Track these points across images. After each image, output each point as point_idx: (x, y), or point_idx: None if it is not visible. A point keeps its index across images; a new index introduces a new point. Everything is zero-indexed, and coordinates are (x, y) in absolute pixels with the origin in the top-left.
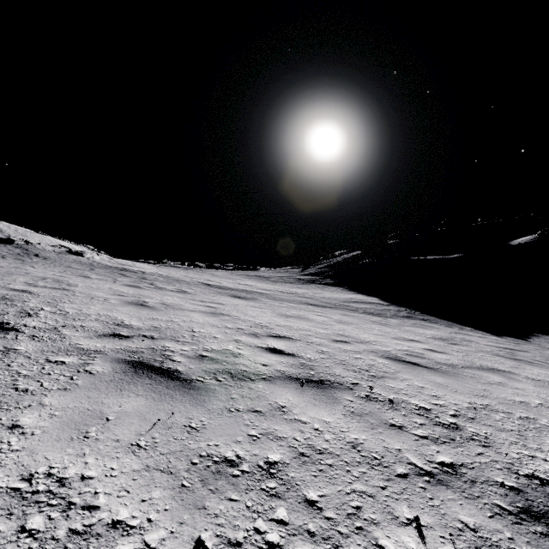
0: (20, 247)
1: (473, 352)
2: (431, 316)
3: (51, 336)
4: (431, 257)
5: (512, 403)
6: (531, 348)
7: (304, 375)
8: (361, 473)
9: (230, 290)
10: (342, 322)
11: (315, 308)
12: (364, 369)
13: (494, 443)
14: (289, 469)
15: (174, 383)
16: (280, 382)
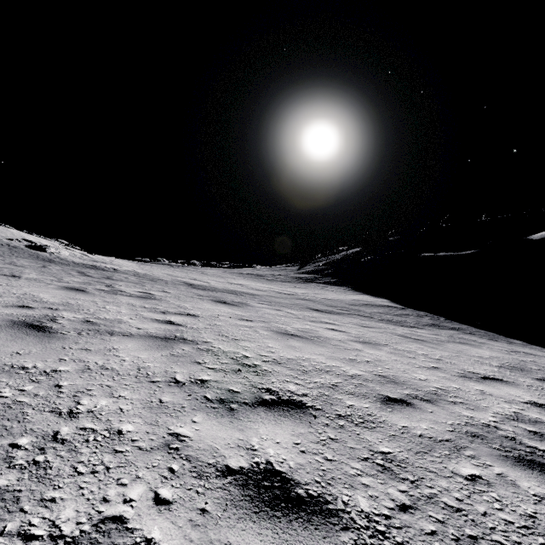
0: None
1: None
2: (461, 324)
3: None
4: (441, 254)
5: None
6: None
7: None
8: None
9: (216, 291)
10: (368, 343)
11: (321, 316)
12: None
13: None
14: None
15: None
16: None
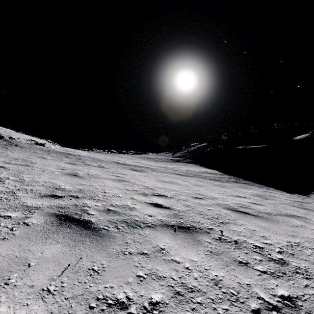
0: (6, 140)
1: (278, 204)
2: (249, 181)
3: (8, 197)
4: (248, 147)
5: (313, 241)
6: (311, 201)
7: (176, 223)
8: (225, 311)
9: (130, 166)
10: (198, 185)
11: (181, 176)
12: (214, 217)
13: (313, 275)
14: (168, 309)
15: (86, 231)
16: (161, 228)
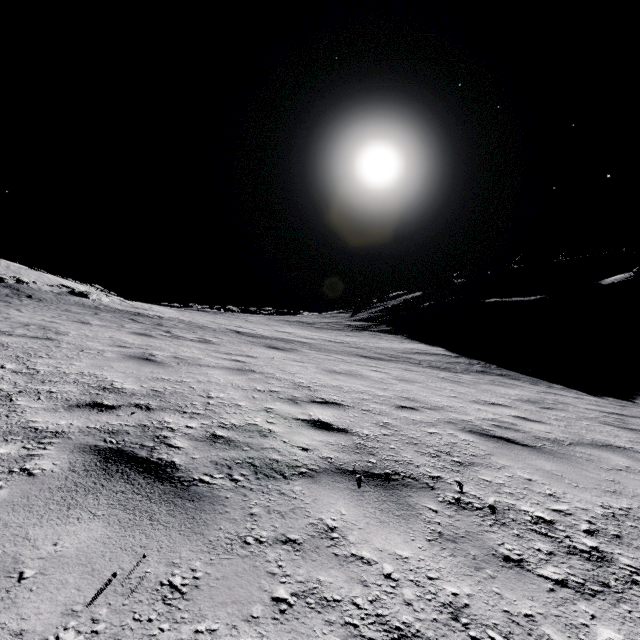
0: (9, 286)
1: (575, 420)
2: (510, 371)
3: None
4: (506, 299)
5: None
6: None
7: (361, 465)
8: None
9: (265, 339)
10: (405, 380)
11: (369, 361)
12: (443, 451)
13: None
14: None
15: (162, 487)
16: (328, 479)
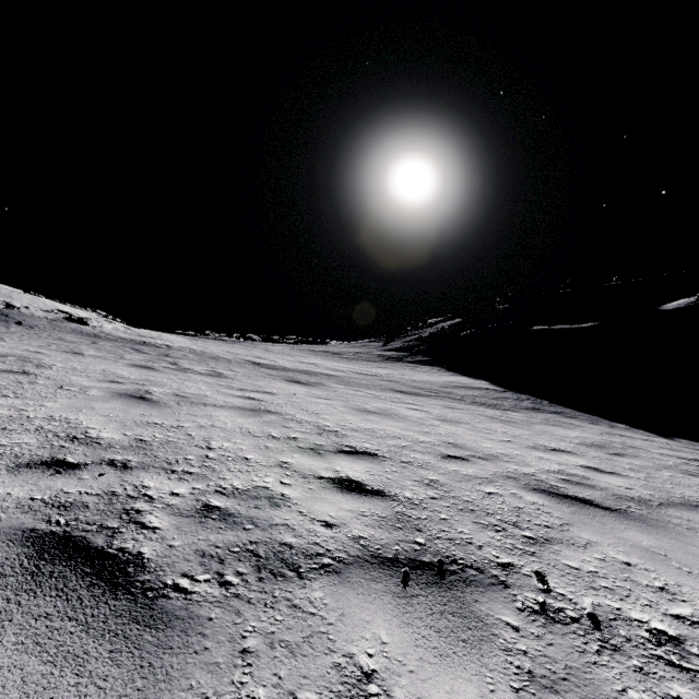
0: None
1: (654, 471)
2: (565, 408)
3: None
4: (556, 327)
5: None
6: None
7: (405, 548)
8: None
9: (287, 371)
10: (448, 421)
11: (405, 397)
12: (509, 521)
13: None
14: None
15: (113, 604)
16: (360, 575)
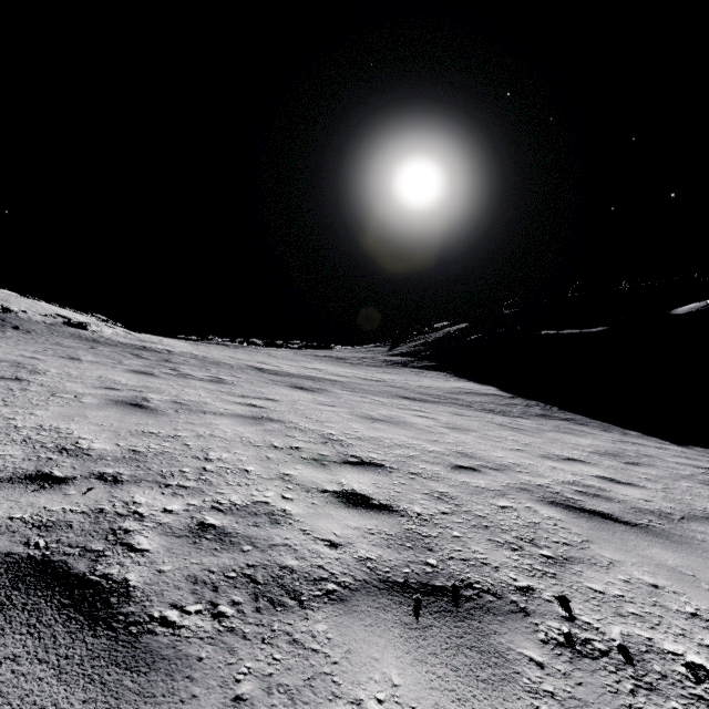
0: None
1: (672, 481)
2: (575, 415)
3: None
4: (565, 332)
5: None
6: None
7: (416, 570)
8: None
9: (290, 377)
10: (457, 429)
11: (412, 403)
12: (526, 538)
13: None
14: None
15: (91, 642)
16: (368, 603)
